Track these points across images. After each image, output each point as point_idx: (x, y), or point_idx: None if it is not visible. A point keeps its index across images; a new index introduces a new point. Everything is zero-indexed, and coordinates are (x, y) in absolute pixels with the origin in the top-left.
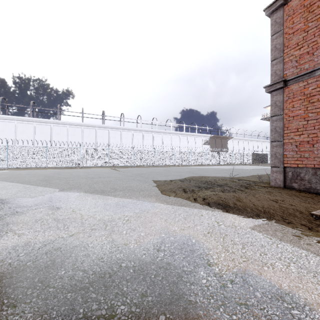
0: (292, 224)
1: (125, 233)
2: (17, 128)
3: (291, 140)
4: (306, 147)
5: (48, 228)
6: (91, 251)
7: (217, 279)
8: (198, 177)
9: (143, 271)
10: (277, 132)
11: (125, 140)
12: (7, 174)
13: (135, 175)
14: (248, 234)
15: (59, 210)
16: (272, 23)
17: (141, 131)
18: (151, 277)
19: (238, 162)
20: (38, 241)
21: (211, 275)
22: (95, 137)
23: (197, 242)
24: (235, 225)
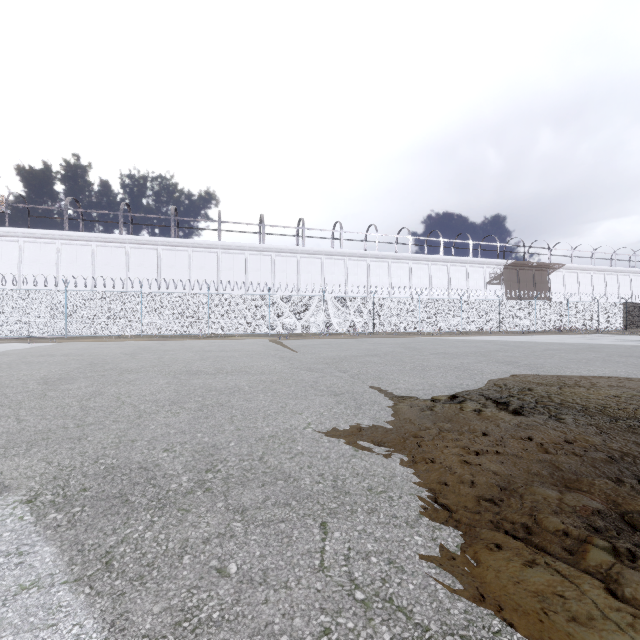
0: None
1: None
2: (96, 256)
3: None
4: None
5: None
6: None
7: None
8: (545, 381)
9: None
10: None
11: (306, 276)
12: (28, 352)
13: (322, 365)
14: None
15: None
16: None
17: (342, 256)
18: None
19: (585, 326)
20: None
21: None
22: (244, 272)
23: None
24: None
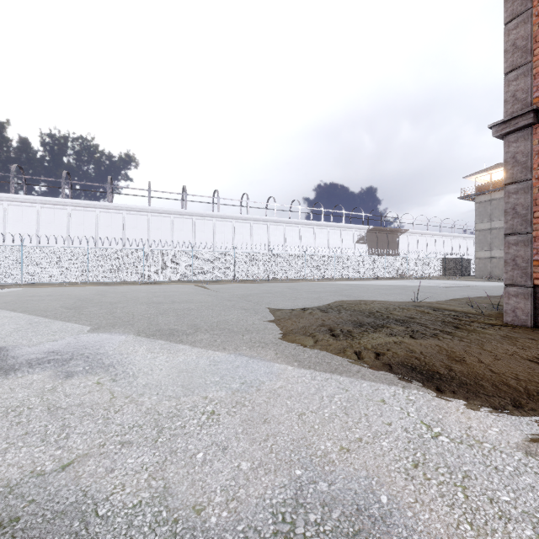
0: None
1: (202, 462)
2: (40, 216)
3: None
4: None
5: (22, 436)
6: None
7: None
8: (353, 302)
9: None
10: (519, 215)
11: (220, 235)
12: (15, 294)
13: (236, 298)
14: (527, 475)
15: (70, 381)
16: None
17: (248, 220)
18: None
19: (418, 274)
20: None
21: None
22: (170, 231)
23: (395, 504)
24: (476, 436)
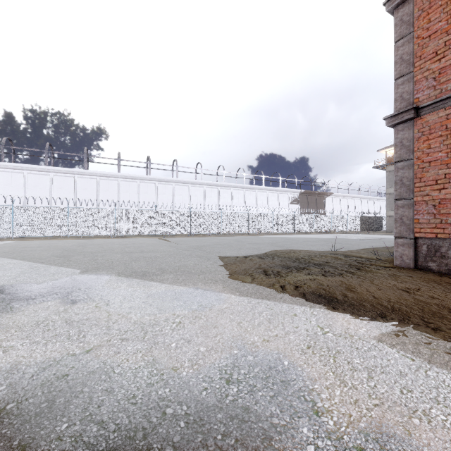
0: (441, 331)
1: (175, 348)
2: (27, 181)
3: (426, 198)
4: (450, 208)
5: (54, 336)
6: (116, 382)
7: (333, 444)
8: (285, 251)
9: (202, 425)
10: (405, 185)
11: (179, 197)
12: (10, 246)
13: (192, 249)
14: (374, 351)
15: (76, 305)
16: (396, 22)
17: (202, 184)
18: (217, 438)
19: (340, 229)
20: (33, 362)
21: (323, 436)
22: (136, 194)
23: (292, 365)
24: (350, 333)
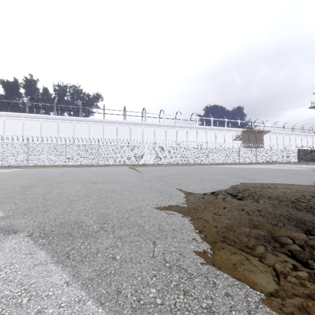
0: None
1: None
2: (42, 126)
3: None
4: None
5: None
6: None
7: None
8: (255, 185)
9: None
10: None
11: (146, 136)
12: (10, 173)
13: (154, 179)
14: None
15: None
16: None
17: (164, 126)
18: None
19: (280, 160)
20: None
21: None
22: (116, 134)
23: None
24: None
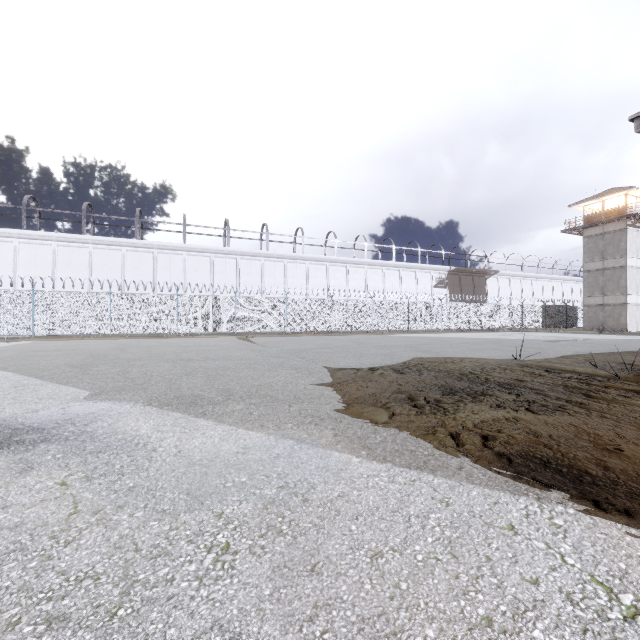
0: None
1: None
2: (57, 256)
3: None
4: None
5: None
6: None
7: None
8: (436, 360)
9: None
10: None
11: (270, 279)
12: (18, 349)
13: (286, 354)
14: None
15: (23, 479)
16: None
17: (304, 260)
18: None
19: (512, 325)
20: None
21: None
22: (209, 274)
23: None
24: None
